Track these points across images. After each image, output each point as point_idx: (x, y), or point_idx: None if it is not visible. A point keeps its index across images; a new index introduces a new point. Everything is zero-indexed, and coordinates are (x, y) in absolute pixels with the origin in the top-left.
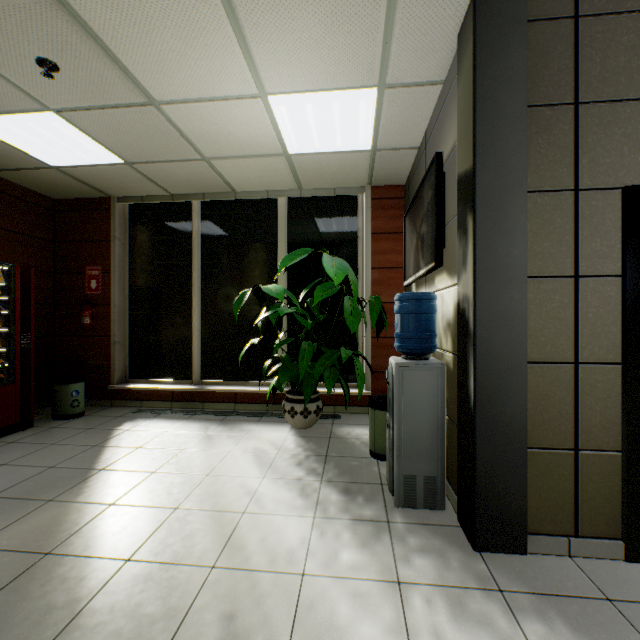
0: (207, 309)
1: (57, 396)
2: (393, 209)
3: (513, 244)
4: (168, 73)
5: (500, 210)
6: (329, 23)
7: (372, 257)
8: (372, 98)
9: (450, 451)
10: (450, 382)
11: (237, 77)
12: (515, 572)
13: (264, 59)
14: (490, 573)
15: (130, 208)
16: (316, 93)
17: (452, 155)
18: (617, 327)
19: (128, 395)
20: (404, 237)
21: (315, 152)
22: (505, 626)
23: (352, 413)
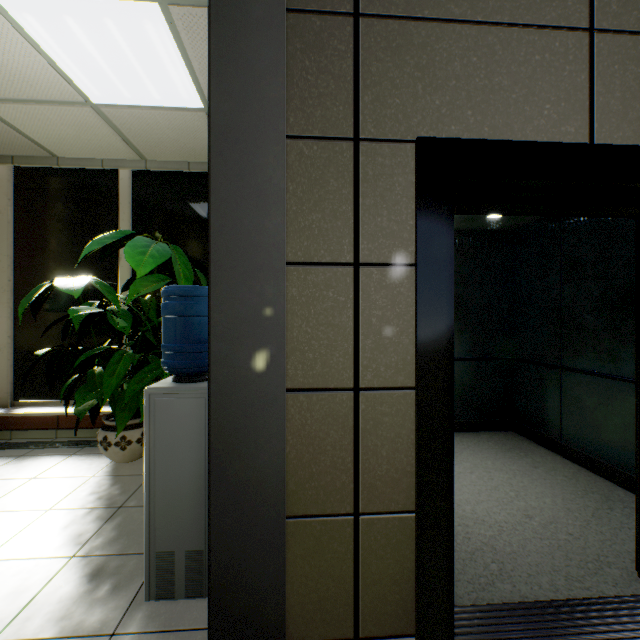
0: None
1: None
2: None
3: (265, 212)
4: None
5: (247, 160)
6: None
7: None
8: (159, 20)
9: None
10: None
11: None
12: None
13: None
14: None
15: None
16: None
17: None
18: (410, 337)
19: None
20: None
21: (131, 105)
22: None
23: None
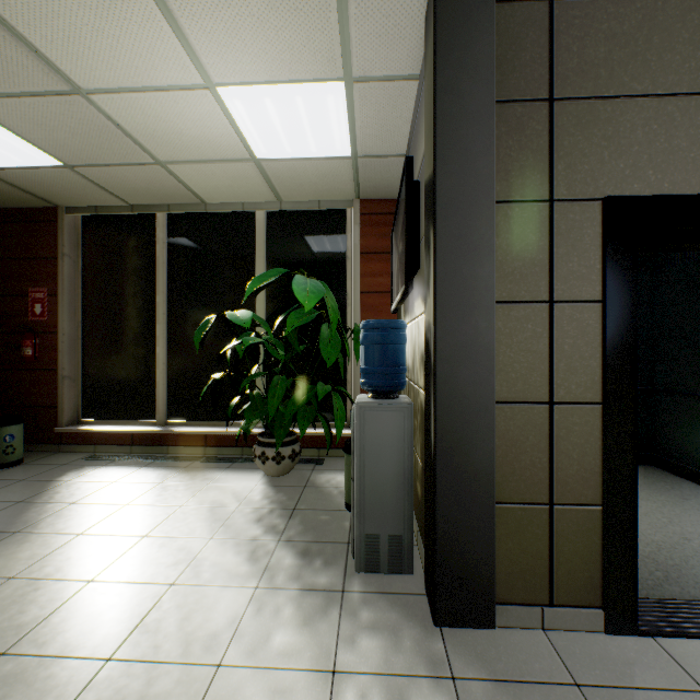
0: (174, 338)
1: None
2: (385, 226)
3: (479, 263)
4: (87, 54)
5: (464, 223)
6: None
7: (361, 280)
8: (340, 94)
9: (423, 504)
10: (423, 424)
11: (174, 62)
12: (476, 652)
13: (201, 40)
14: (446, 655)
15: (83, 220)
16: (273, 85)
17: (424, 160)
18: (597, 361)
19: (79, 439)
20: (391, 257)
21: (288, 158)
22: None
23: (339, 457)
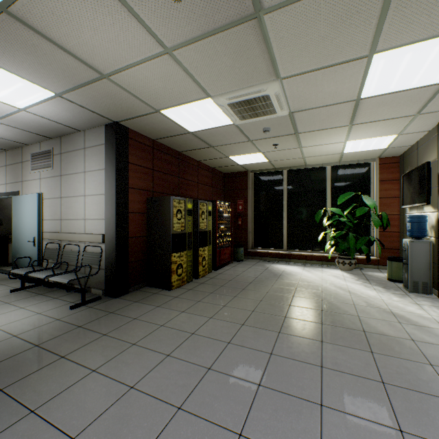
0: (290, 217)
1: (236, 252)
2: (392, 168)
3: None
4: (313, 141)
5: None
6: (384, 127)
7: (379, 192)
8: (393, 137)
9: (433, 275)
10: (433, 249)
11: (339, 139)
12: None
13: (353, 135)
14: None
15: (254, 174)
16: (368, 139)
17: (434, 162)
18: None
19: (255, 254)
20: (402, 185)
21: (356, 151)
22: None
23: (368, 268)
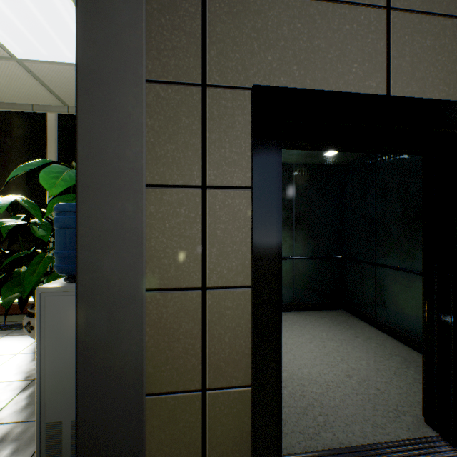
0: None
1: None
2: None
3: (126, 142)
4: None
5: (110, 98)
6: None
7: None
8: None
9: None
10: None
11: None
12: None
13: None
14: None
15: None
16: None
17: None
18: (248, 245)
19: None
20: None
21: (49, 61)
22: None
23: None
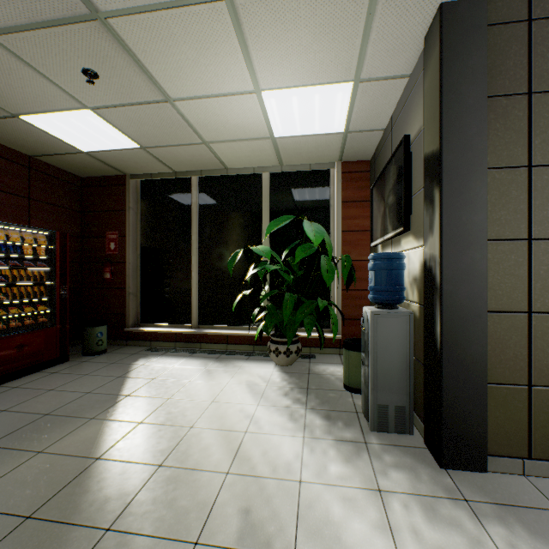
0: (203, 266)
1: (86, 336)
2: (360, 181)
3: (474, 212)
4: (183, 76)
5: (463, 184)
6: (317, 33)
7: (342, 222)
8: (348, 90)
9: (416, 386)
10: (416, 328)
11: (238, 78)
12: (477, 486)
13: (261, 63)
14: (456, 486)
15: (141, 183)
16: (301, 88)
17: (418, 137)
18: None
19: (140, 336)
20: (371, 205)
21: (296, 135)
22: (472, 528)
23: (325, 354)
